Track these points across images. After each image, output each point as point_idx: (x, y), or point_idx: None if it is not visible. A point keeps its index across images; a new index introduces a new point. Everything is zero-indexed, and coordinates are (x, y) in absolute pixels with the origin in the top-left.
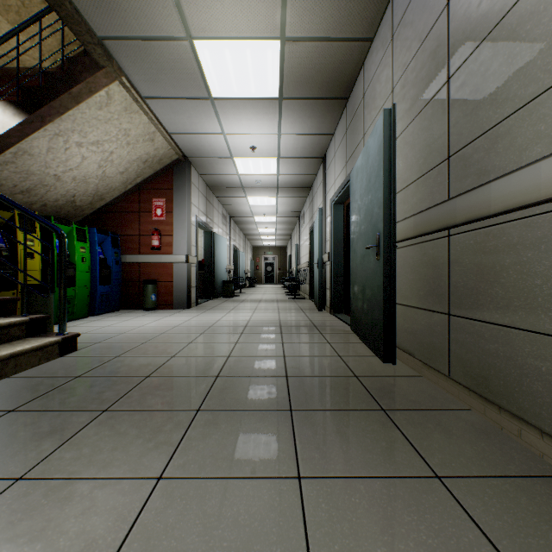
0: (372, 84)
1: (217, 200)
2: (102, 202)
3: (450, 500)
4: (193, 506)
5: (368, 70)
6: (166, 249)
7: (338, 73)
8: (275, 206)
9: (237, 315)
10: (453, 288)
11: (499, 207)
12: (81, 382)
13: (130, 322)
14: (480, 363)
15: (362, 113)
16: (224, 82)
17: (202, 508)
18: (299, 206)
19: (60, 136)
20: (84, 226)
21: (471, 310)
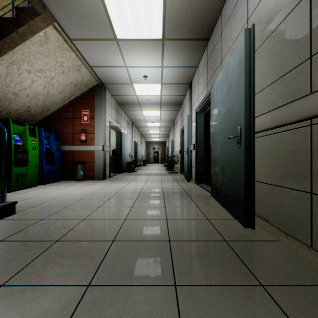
0: (228, 23)
1: (124, 112)
2: (48, 112)
3: None
4: None
5: (225, 14)
6: (90, 142)
7: (203, 19)
8: (159, 116)
9: (135, 184)
10: (316, 170)
11: None
12: (0, 247)
13: (63, 189)
14: None
15: (220, 46)
16: (125, 27)
17: None
18: (174, 116)
19: (14, 64)
20: (34, 126)
21: None
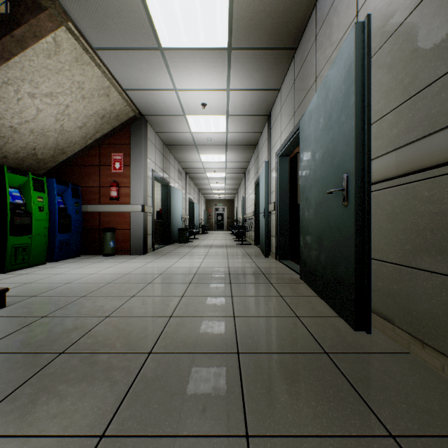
0: (326, 20)
1: (174, 157)
2: (64, 155)
3: None
4: None
5: (322, 8)
6: (123, 200)
7: (288, 17)
8: (224, 163)
9: (188, 261)
10: None
11: None
12: None
13: (84, 269)
14: None
15: (314, 56)
16: (173, 29)
17: None
18: (245, 163)
19: (10, 85)
20: (41, 177)
21: None
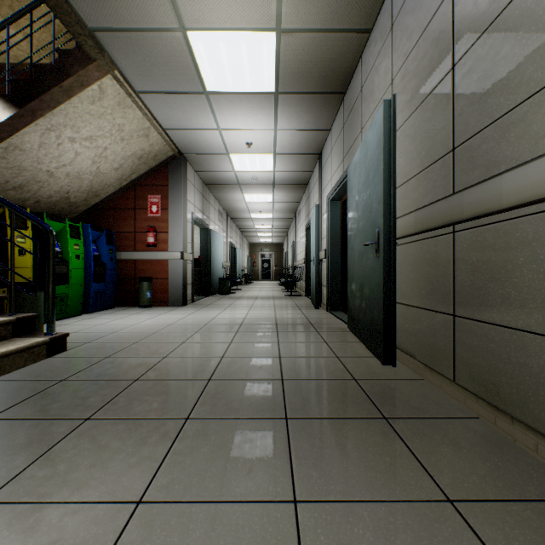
0: (370, 76)
1: (214, 197)
2: (97, 198)
3: (466, 531)
4: (174, 539)
5: (366, 62)
6: (161, 246)
7: (335, 67)
8: (271, 203)
9: (233, 312)
10: (458, 287)
11: (512, 200)
12: (66, 386)
13: (124, 320)
14: (490, 368)
15: (360, 107)
16: (219, 76)
17: (184, 541)
18: (296, 203)
19: (52, 131)
20: (77, 223)
21: (479, 312)
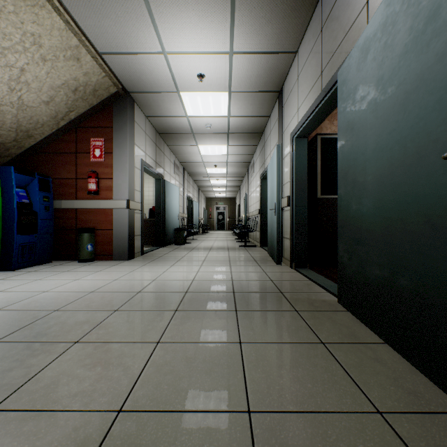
0: None
1: (169, 149)
2: (30, 140)
3: None
4: None
5: None
6: (105, 194)
7: None
8: (226, 156)
9: (181, 269)
10: None
11: None
12: None
13: (40, 282)
14: None
15: None
16: None
17: None
18: (249, 156)
19: None
20: None
21: None
